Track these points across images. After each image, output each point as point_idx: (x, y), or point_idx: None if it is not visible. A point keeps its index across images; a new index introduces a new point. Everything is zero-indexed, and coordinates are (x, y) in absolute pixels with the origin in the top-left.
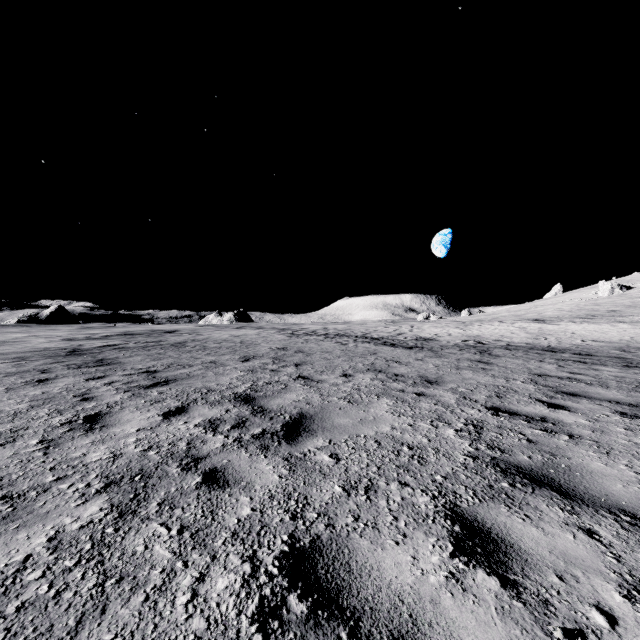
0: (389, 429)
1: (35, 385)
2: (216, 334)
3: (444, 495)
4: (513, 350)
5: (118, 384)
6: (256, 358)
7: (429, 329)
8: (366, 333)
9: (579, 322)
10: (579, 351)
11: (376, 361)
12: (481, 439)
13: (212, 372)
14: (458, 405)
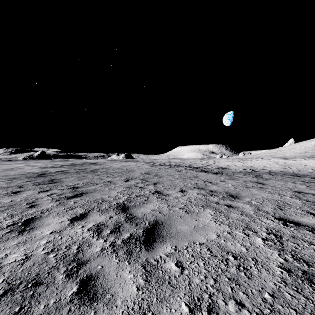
0: (215, 237)
1: (10, 195)
2: (115, 165)
3: None
4: (274, 175)
5: (54, 195)
6: (133, 179)
7: (224, 162)
8: (190, 164)
9: (307, 159)
10: (313, 176)
11: (198, 181)
12: (285, 249)
13: (107, 188)
14: (256, 215)
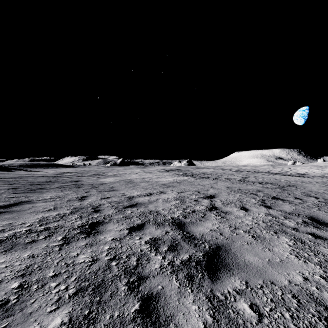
0: (311, 187)
1: (215, 180)
2: (201, 171)
3: (325, 190)
4: None
5: (232, 181)
6: (248, 178)
7: (301, 170)
8: (268, 171)
9: None
10: None
11: (291, 179)
12: None
13: (246, 180)
14: (325, 186)
